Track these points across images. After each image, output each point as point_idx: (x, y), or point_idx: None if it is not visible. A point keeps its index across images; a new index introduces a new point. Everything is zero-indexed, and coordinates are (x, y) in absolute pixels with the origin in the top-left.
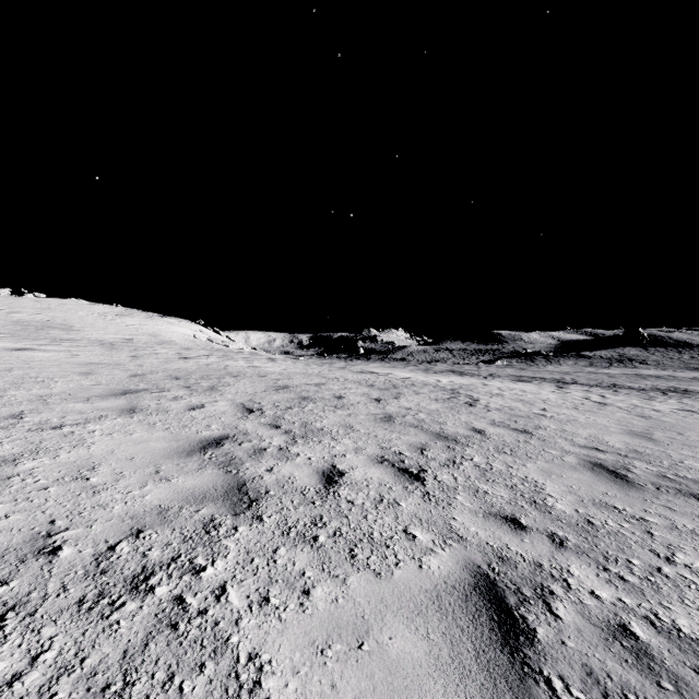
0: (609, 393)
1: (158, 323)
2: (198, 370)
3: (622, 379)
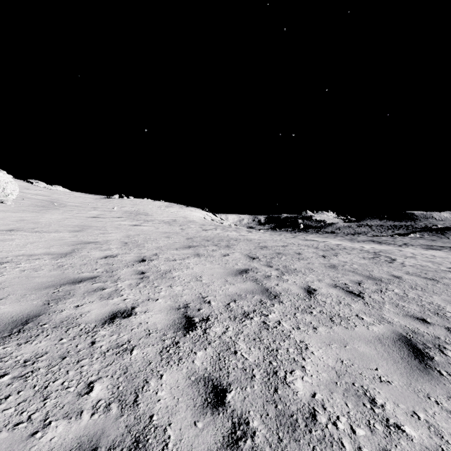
0: None
1: (185, 211)
2: (215, 237)
3: None
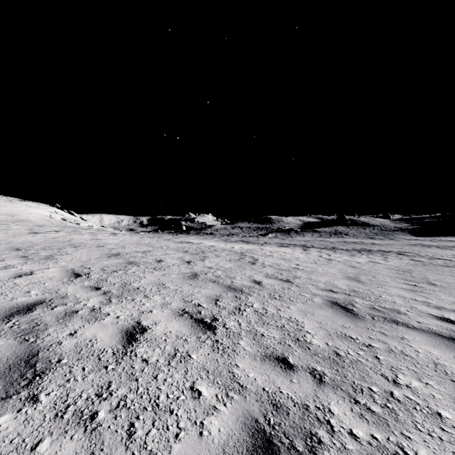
0: (332, 253)
1: (17, 206)
2: (42, 242)
3: (337, 244)
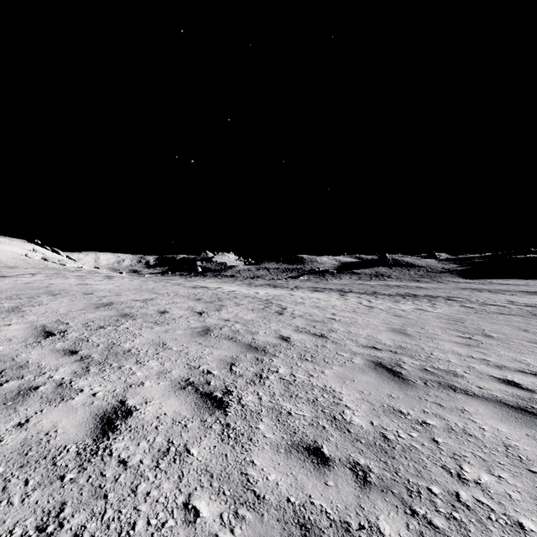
0: (373, 298)
1: None
2: (9, 289)
3: (378, 288)
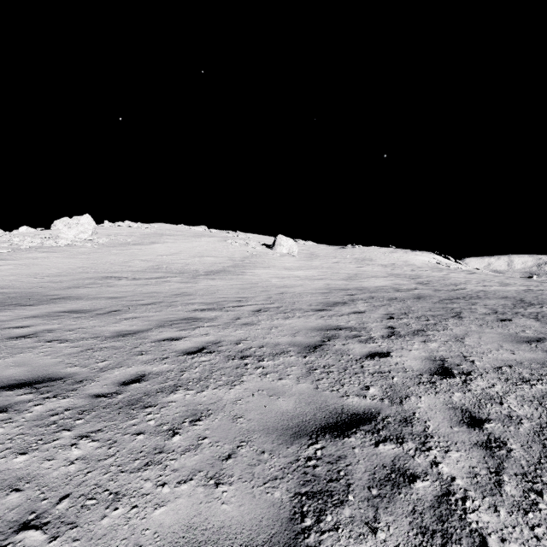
0: None
1: (409, 255)
2: (414, 274)
3: None
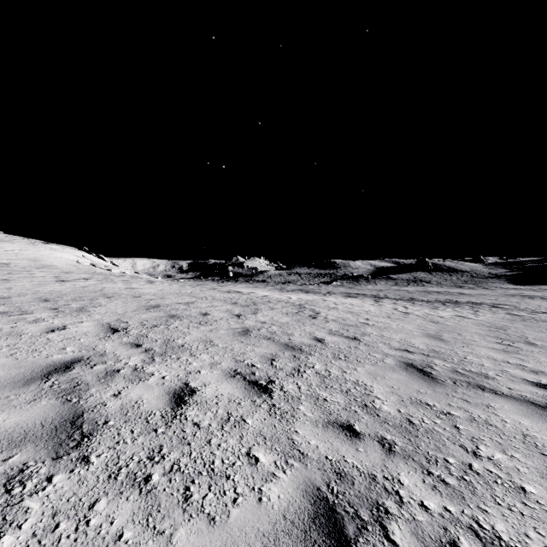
0: (409, 305)
1: (41, 249)
2: (72, 292)
3: (416, 294)
